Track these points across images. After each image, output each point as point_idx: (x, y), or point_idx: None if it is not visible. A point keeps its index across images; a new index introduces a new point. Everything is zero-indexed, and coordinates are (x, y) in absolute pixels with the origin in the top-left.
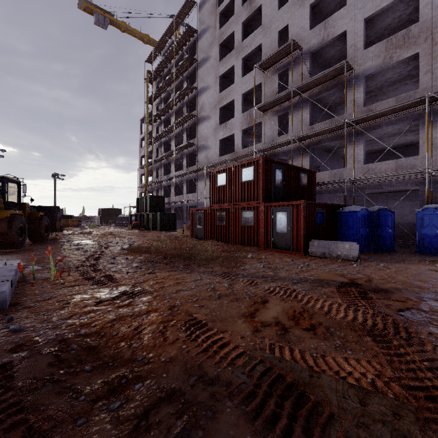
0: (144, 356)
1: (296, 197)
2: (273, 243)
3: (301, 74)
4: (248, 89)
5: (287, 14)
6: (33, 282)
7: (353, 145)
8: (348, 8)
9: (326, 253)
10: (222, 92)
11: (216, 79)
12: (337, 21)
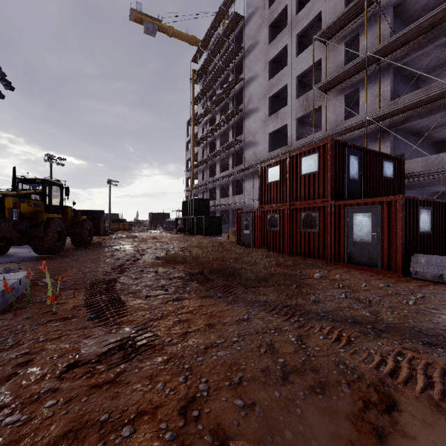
0: None
1: (377, 193)
2: (348, 256)
3: (378, 36)
4: (304, 70)
5: None
6: (25, 306)
7: None
8: None
9: (443, 276)
10: (272, 79)
11: (265, 65)
12: None
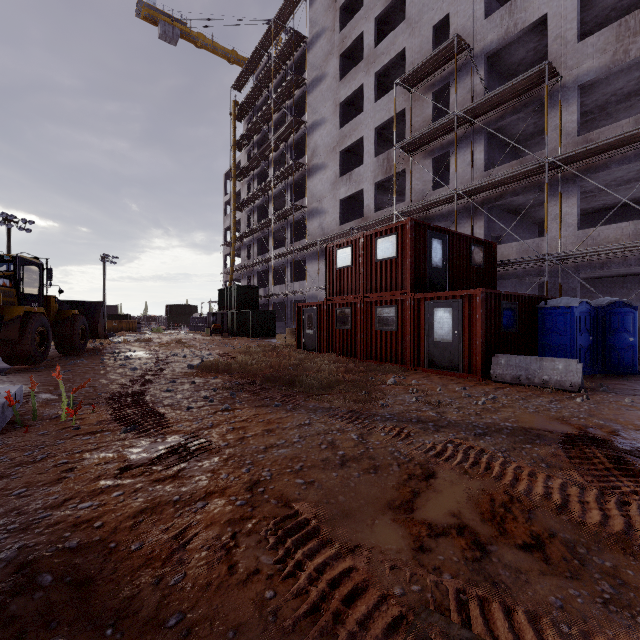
0: (182, 616)
1: (465, 284)
2: (428, 358)
3: (470, 91)
4: (384, 120)
5: None
6: (33, 423)
7: (559, 199)
8: None
9: (521, 377)
10: (344, 127)
11: (335, 108)
12: (531, 0)
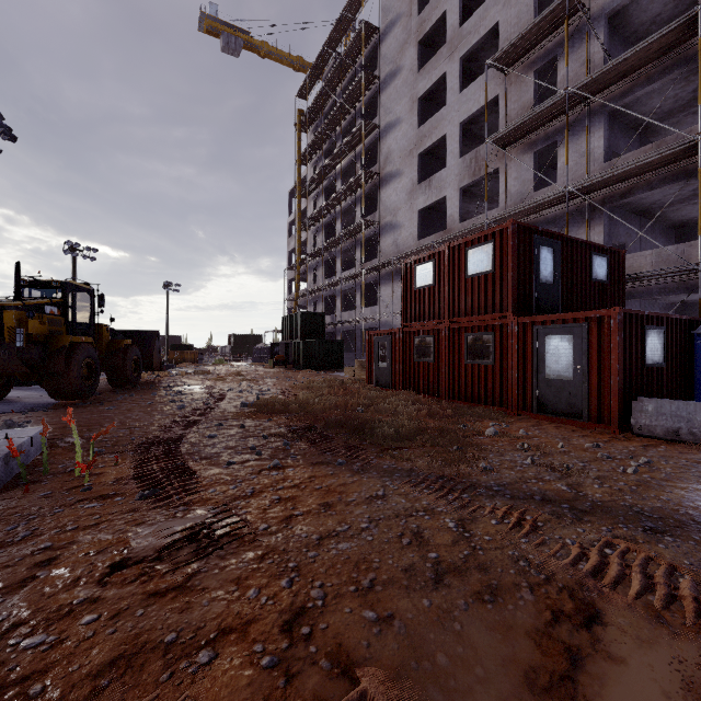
0: None
1: (583, 305)
2: (538, 401)
3: (585, 62)
4: (471, 112)
5: None
6: (41, 479)
7: None
8: None
9: (681, 431)
10: (422, 126)
11: (412, 105)
12: None
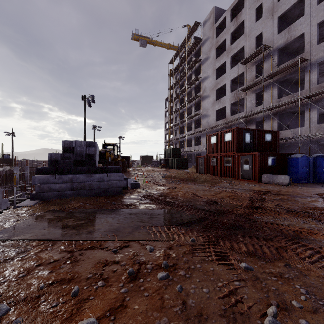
0: (180, 197)
1: (261, 148)
2: (241, 175)
3: (271, 65)
4: (234, 77)
5: (261, 24)
6: None
7: (308, 111)
8: (305, 17)
9: (270, 181)
10: (217, 79)
11: (213, 71)
12: (297, 27)
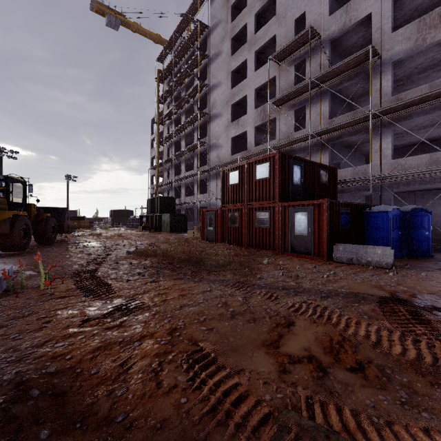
0: (126, 415)
1: (316, 196)
2: (291, 246)
3: (320, 64)
4: (261, 84)
5: (304, 0)
6: (21, 291)
7: (379, 138)
8: None
9: (353, 259)
10: (234, 88)
11: (228, 75)
12: (361, 3)
